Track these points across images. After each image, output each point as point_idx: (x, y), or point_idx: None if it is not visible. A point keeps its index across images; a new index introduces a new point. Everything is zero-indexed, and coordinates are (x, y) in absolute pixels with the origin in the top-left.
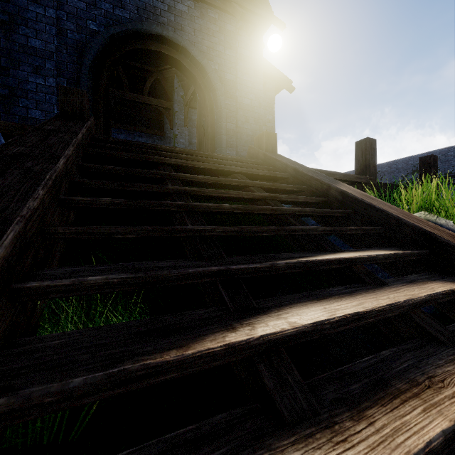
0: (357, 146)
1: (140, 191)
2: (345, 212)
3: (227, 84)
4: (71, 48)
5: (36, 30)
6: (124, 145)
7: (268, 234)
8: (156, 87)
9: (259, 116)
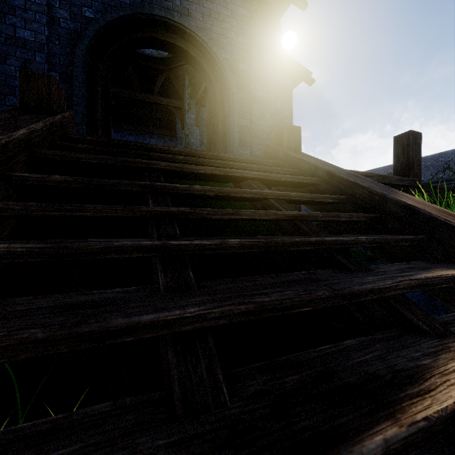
0: (397, 141)
1: (94, 217)
2: (417, 238)
3: (240, 75)
4: (64, 39)
5: (25, 19)
6: (106, 145)
7: (312, 308)
8: (167, 87)
9: (276, 111)
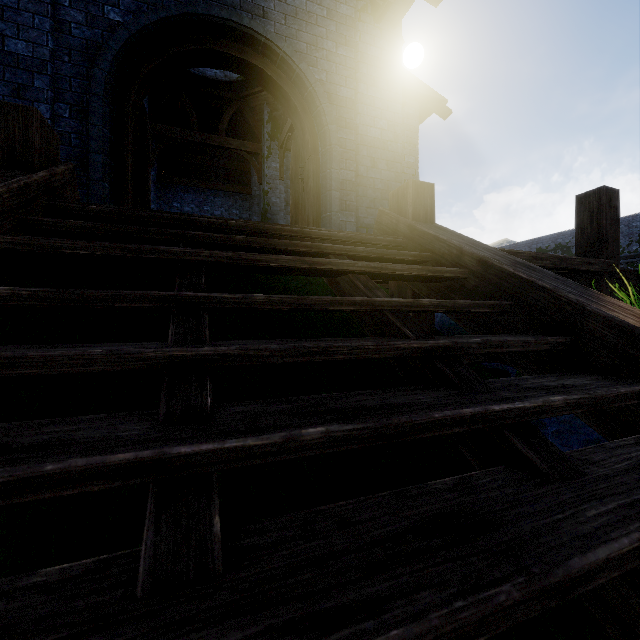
0: (581, 202)
1: (47, 375)
2: None
3: (341, 104)
4: (77, 53)
5: (18, 24)
6: (122, 218)
7: (484, 636)
8: (239, 123)
9: (395, 157)
